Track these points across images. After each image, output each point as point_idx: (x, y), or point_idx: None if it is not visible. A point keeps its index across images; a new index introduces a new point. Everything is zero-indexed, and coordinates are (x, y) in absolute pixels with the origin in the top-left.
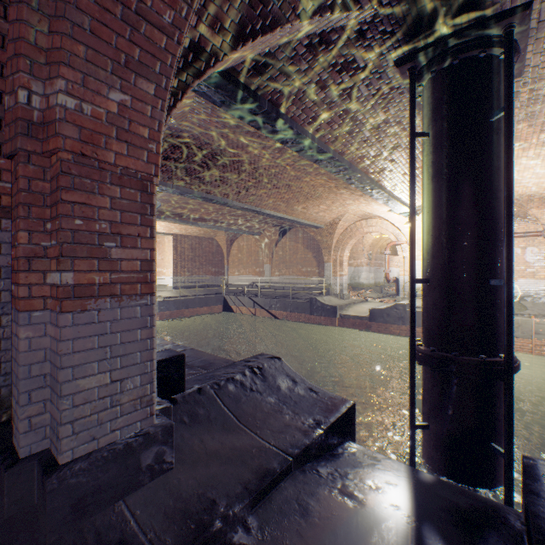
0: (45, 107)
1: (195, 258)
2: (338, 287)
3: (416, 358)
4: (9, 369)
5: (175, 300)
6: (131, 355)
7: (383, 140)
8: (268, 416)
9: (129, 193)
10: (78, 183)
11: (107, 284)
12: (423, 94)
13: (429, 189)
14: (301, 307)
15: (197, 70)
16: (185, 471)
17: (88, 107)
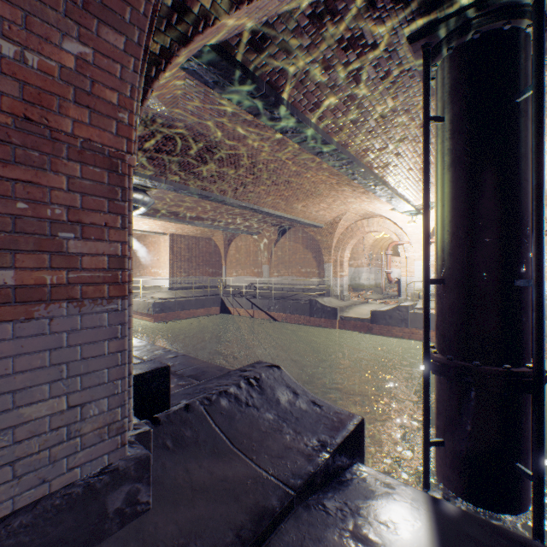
0: None
1: (192, 258)
2: (338, 288)
3: (430, 367)
4: None
5: (171, 301)
6: (96, 373)
7: (389, 130)
8: (266, 437)
9: (92, 172)
10: (21, 155)
11: (63, 285)
12: (438, 75)
13: (445, 179)
14: (300, 309)
15: (182, 35)
16: (164, 513)
17: (34, 58)
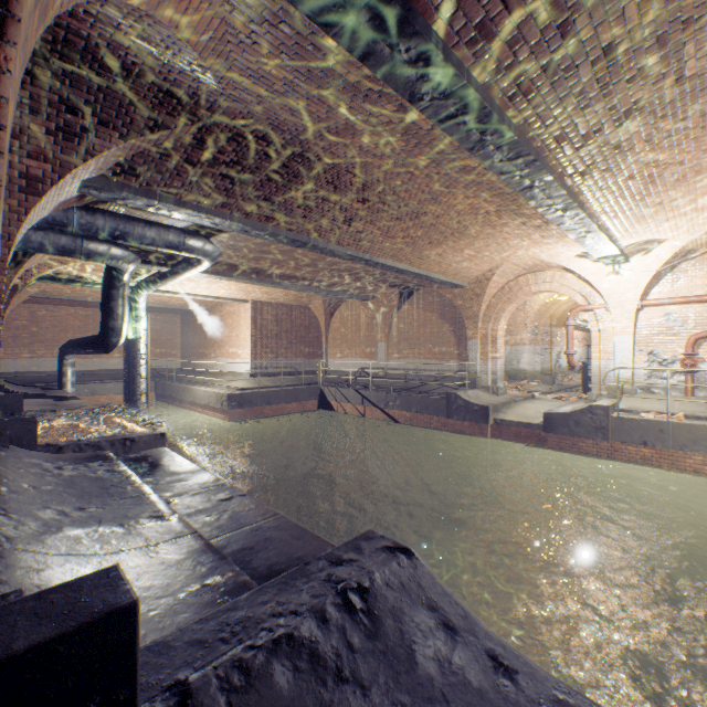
0: None
1: (281, 334)
2: (489, 376)
3: None
4: None
5: (252, 393)
6: None
7: (614, 91)
8: None
9: None
10: None
11: None
12: None
13: None
14: (432, 407)
15: None
16: None
17: None
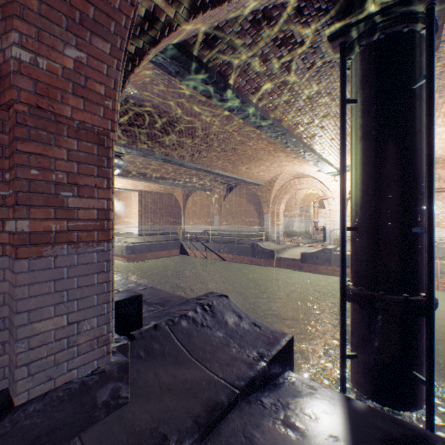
0: (2, 62)
1: (157, 210)
2: (275, 234)
3: (346, 296)
4: None
5: (140, 245)
6: (88, 298)
7: (315, 109)
8: (217, 350)
9: (85, 146)
10: (34, 135)
11: (64, 232)
12: (352, 67)
13: (357, 149)
14: (244, 251)
15: (152, 38)
16: (139, 405)
17: (44, 62)
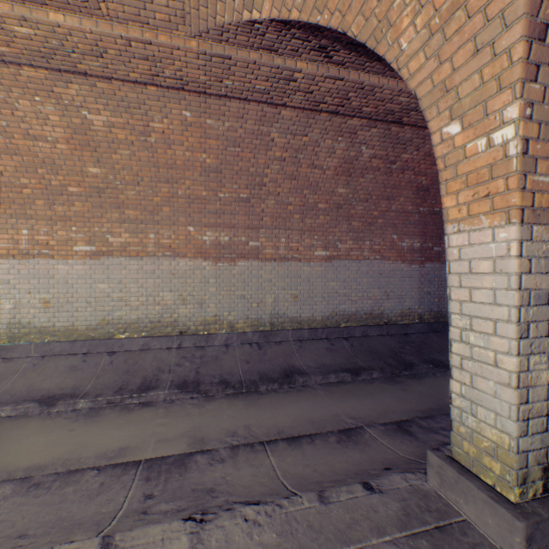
0: None
1: None
2: None
3: None
4: (445, 307)
5: None
6: None
7: None
8: None
9: None
10: None
11: None
12: None
13: None
14: None
15: None
16: None
17: None
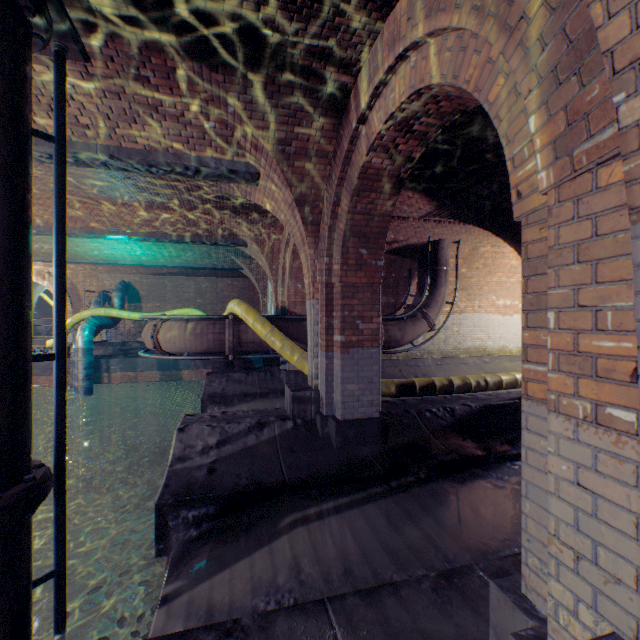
0: None
1: None
2: None
3: None
4: None
5: None
6: None
7: None
8: None
9: None
10: None
11: None
12: None
13: None
14: None
15: None
16: (472, 635)
17: None
